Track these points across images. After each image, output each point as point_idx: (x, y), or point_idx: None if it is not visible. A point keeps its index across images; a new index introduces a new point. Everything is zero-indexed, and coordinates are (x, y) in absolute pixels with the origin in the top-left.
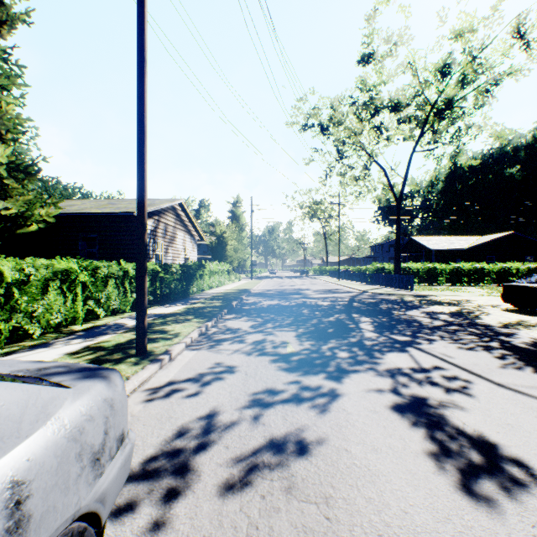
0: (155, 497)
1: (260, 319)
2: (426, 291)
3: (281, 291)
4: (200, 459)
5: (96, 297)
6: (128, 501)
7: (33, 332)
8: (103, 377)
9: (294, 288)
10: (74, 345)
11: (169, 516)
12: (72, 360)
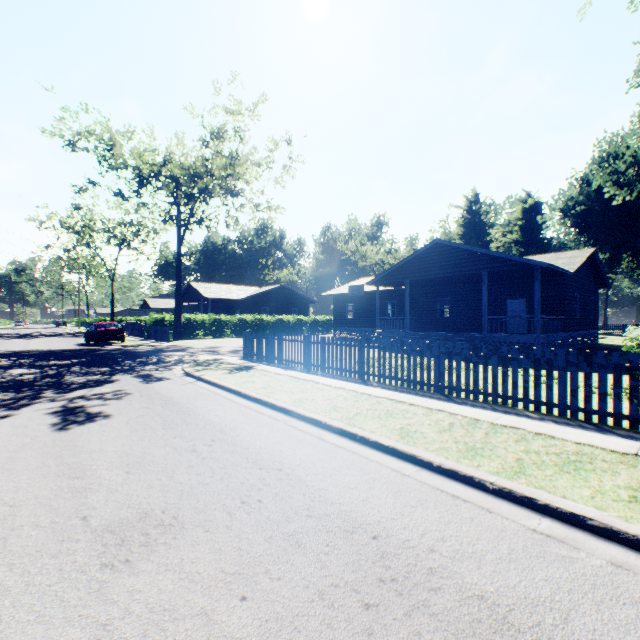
0: None
1: None
2: None
3: (17, 333)
4: None
5: None
6: None
7: None
8: None
9: (31, 332)
10: None
11: None
12: None
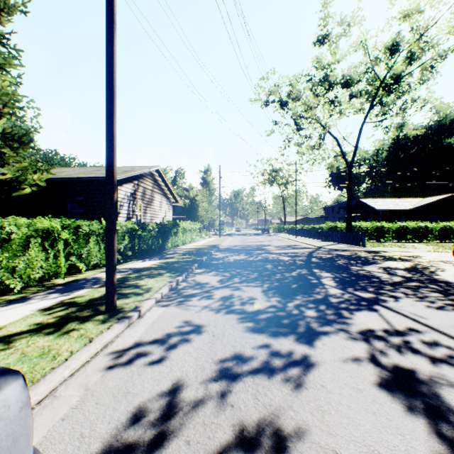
0: None
1: (227, 273)
2: (376, 247)
3: (246, 247)
4: None
5: (77, 253)
6: None
7: (15, 286)
8: None
9: (257, 244)
10: (49, 300)
11: None
12: (42, 317)
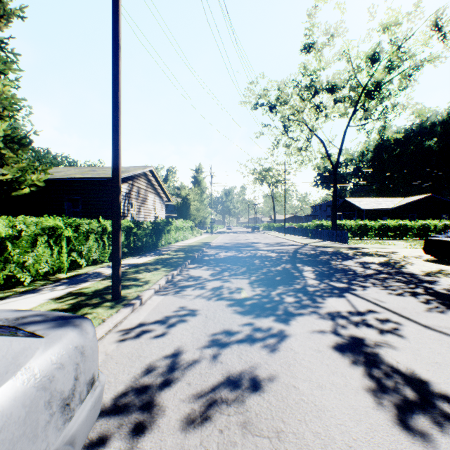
0: (124, 432)
1: (218, 268)
2: (358, 244)
3: (236, 244)
4: (165, 395)
5: (78, 249)
6: (100, 435)
7: (24, 280)
8: (75, 326)
9: (247, 241)
10: (58, 291)
11: (136, 449)
12: (56, 304)
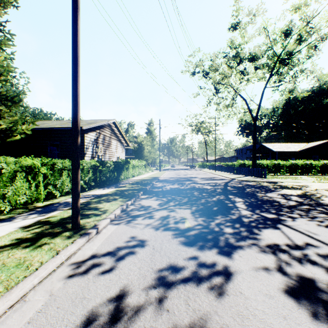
0: None
1: (165, 199)
2: (274, 179)
3: (178, 178)
4: None
5: (53, 183)
6: None
7: (5, 209)
8: None
9: (187, 176)
10: (30, 219)
11: None
12: (22, 233)
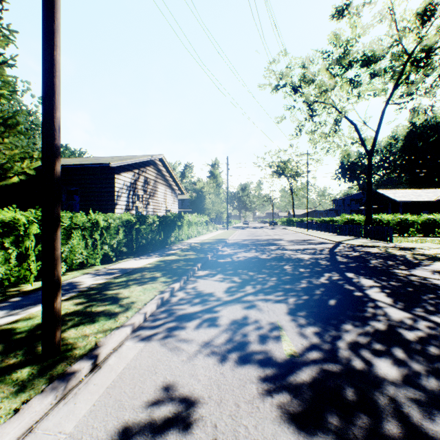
0: None
1: (237, 278)
2: (405, 243)
3: (255, 241)
4: None
5: None
6: None
7: None
8: None
9: (267, 238)
10: None
11: None
12: None
